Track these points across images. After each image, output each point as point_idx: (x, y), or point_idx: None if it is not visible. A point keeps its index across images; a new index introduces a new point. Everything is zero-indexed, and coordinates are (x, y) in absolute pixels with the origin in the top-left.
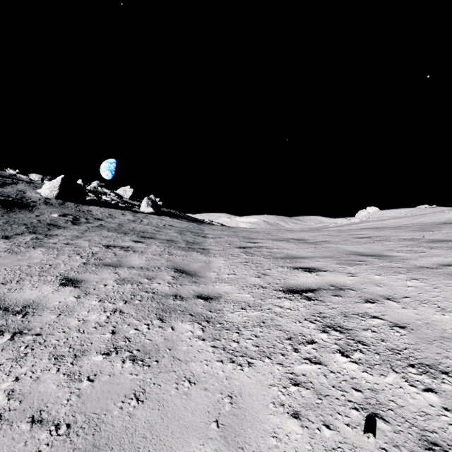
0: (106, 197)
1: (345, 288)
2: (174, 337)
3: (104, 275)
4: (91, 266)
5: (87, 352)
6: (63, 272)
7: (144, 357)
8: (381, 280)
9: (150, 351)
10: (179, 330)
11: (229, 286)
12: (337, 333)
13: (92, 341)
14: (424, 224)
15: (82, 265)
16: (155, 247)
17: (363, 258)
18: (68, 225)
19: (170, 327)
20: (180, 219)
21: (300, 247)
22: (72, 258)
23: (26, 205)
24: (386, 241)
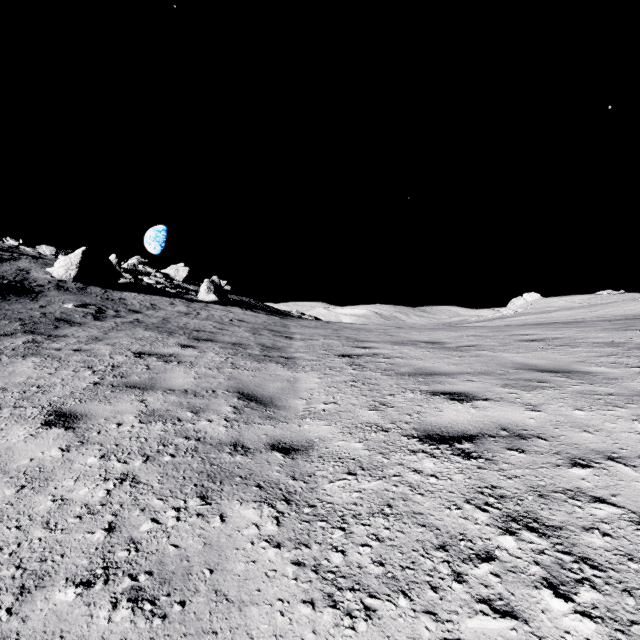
0: (148, 279)
1: (528, 434)
2: (222, 539)
3: (123, 404)
4: (105, 389)
5: (48, 578)
6: (55, 401)
7: (158, 593)
8: (588, 418)
9: (172, 575)
10: (234, 521)
11: (327, 426)
12: (535, 537)
13: (66, 550)
14: (609, 317)
15: (91, 387)
16: (212, 355)
17: (542, 375)
18: (86, 321)
19: (218, 515)
20: (255, 310)
21: (436, 356)
22: (78, 375)
23: (28, 291)
24: (571, 347)
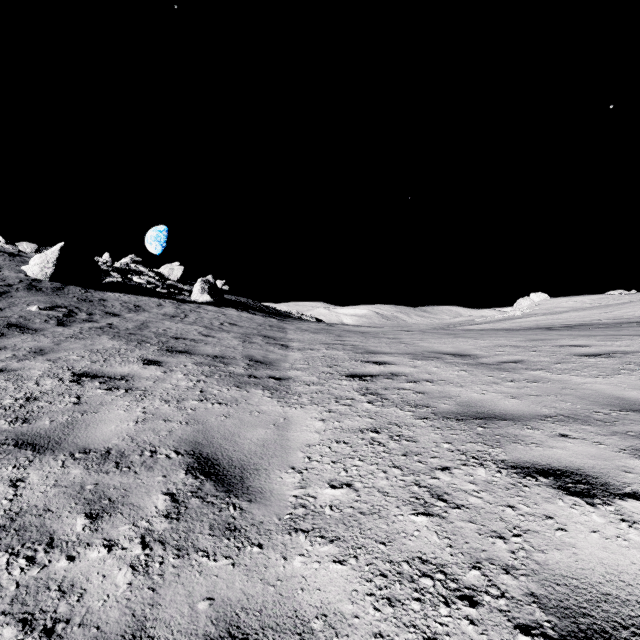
0: (138, 278)
1: None
2: None
3: None
4: None
5: None
6: None
7: None
8: None
9: None
10: None
11: (339, 564)
12: None
13: None
14: (627, 319)
15: None
16: (178, 377)
17: None
18: (46, 326)
19: None
20: (252, 312)
21: (479, 379)
22: None
23: None
24: None
